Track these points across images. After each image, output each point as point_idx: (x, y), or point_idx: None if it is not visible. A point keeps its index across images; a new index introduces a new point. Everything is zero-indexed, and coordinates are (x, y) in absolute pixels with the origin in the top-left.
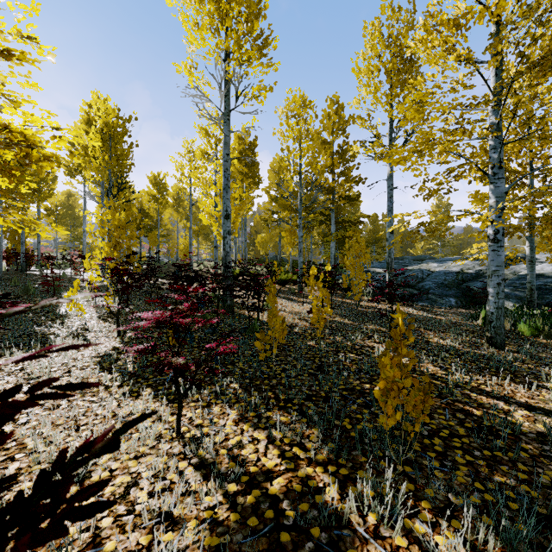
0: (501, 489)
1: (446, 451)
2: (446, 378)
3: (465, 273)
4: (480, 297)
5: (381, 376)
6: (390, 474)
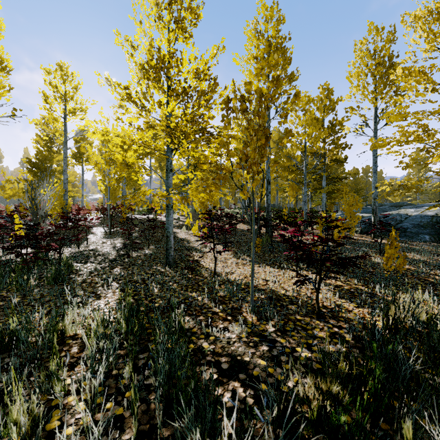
0: (436, 294)
1: (413, 286)
2: (416, 270)
3: (439, 217)
4: None
5: (385, 253)
6: (390, 283)
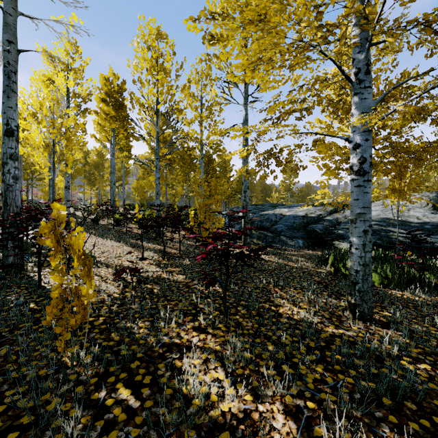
0: None
1: None
2: None
3: (309, 217)
4: (326, 240)
5: None
6: None
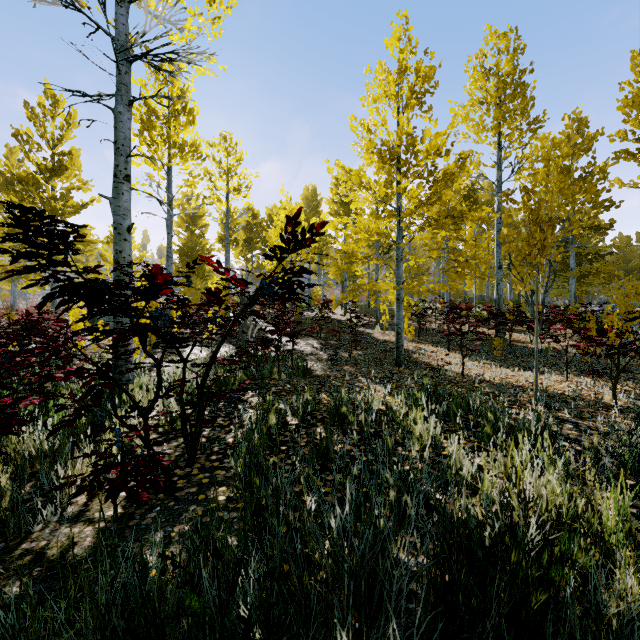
0: None
1: None
2: None
3: None
4: None
5: None
6: None
